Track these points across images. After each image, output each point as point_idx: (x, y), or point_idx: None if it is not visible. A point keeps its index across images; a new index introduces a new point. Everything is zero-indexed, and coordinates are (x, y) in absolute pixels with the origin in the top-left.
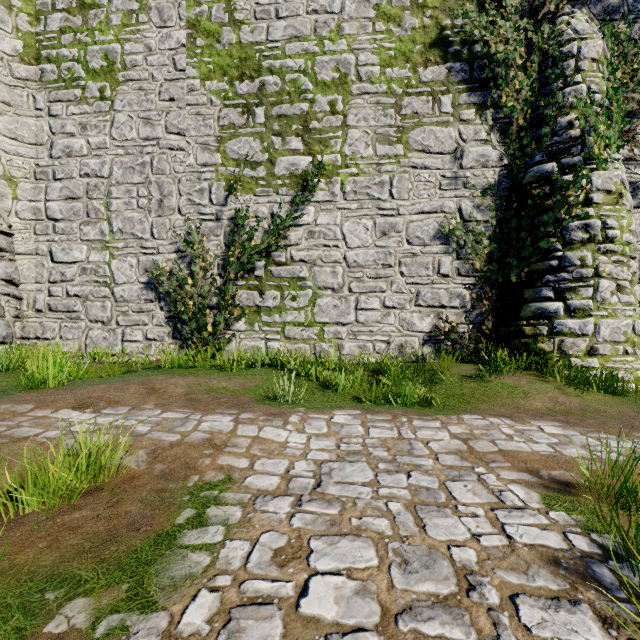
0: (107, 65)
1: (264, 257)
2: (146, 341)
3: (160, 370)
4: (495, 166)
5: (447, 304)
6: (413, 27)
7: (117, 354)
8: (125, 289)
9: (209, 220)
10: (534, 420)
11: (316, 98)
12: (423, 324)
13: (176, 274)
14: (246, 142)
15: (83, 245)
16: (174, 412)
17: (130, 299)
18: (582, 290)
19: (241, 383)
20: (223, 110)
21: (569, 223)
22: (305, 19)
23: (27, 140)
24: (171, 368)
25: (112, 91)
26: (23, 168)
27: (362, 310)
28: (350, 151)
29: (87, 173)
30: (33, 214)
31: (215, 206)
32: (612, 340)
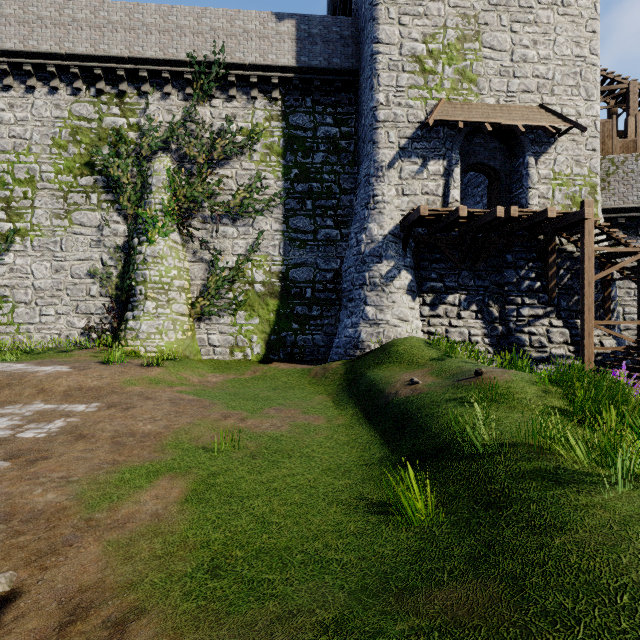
0: None
1: None
2: None
3: None
4: (122, 236)
5: (95, 312)
6: (75, 153)
7: None
8: None
9: None
10: (27, 363)
11: (15, 189)
12: (81, 324)
13: None
14: None
15: None
16: None
17: None
18: (140, 306)
19: None
20: None
21: (136, 272)
22: (8, 141)
23: None
24: None
25: None
26: None
27: (44, 315)
28: (37, 222)
29: None
30: None
31: None
32: (148, 331)
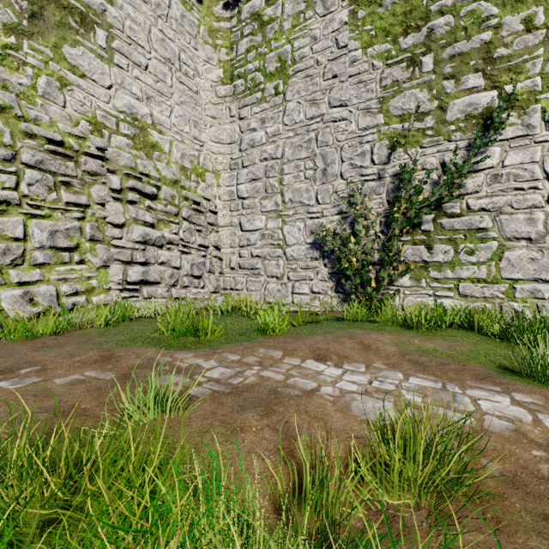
0: (280, 65)
1: (432, 210)
2: (311, 294)
3: (344, 323)
4: None
5: None
6: None
7: (295, 305)
8: (294, 249)
9: (370, 180)
10: None
11: (503, 21)
12: None
13: (340, 234)
14: (411, 95)
15: (262, 216)
16: (419, 378)
17: (298, 258)
18: None
19: (448, 346)
20: (385, 71)
21: None
22: None
23: (225, 141)
24: (352, 321)
25: (284, 86)
26: (223, 163)
27: None
28: None
29: (265, 158)
30: (229, 196)
31: (377, 166)
32: None
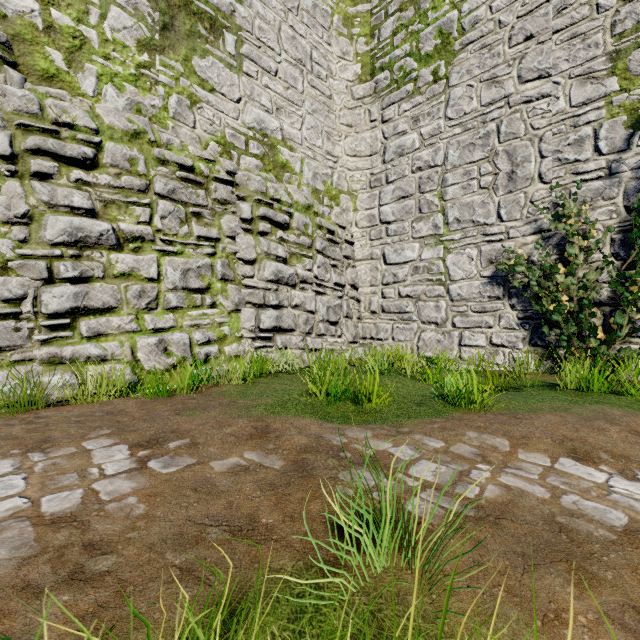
0: (441, 41)
1: None
2: (490, 347)
3: (569, 393)
4: None
5: None
6: None
7: (471, 362)
8: (462, 286)
9: (593, 179)
10: None
11: None
12: None
13: (540, 261)
14: None
15: (415, 243)
16: None
17: (469, 297)
18: None
19: None
20: (621, 9)
21: None
22: None
23: (364, 154)
24: (581, 391)
25: (446, 67)
26: (361, 180)
27: None
28: None
29: (419, 167)
30: (368, 221)
31: (605, 156)
32: None
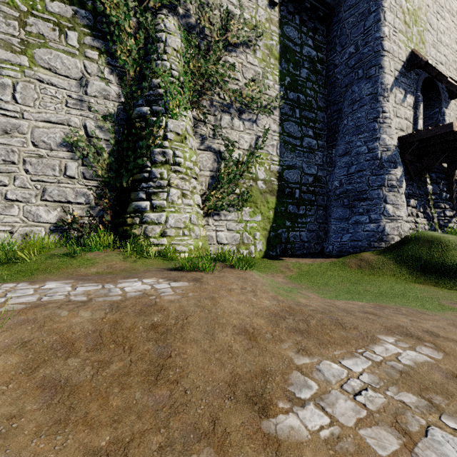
0: None
1: None
2: None
3: None
4: (115, 101)
5: (73, 200)
6: None
7: None
8: None
9: None
10: (55, 281)
11: None
12: (50, 216)
13: None
14: None
15: None
16: None
17: None
18: (161, 194)
19: None
20: None
21: (154, 149)
22: None
23: None
24: None
25: None
26: None
27: None
28: None
29: None
30: None
31: None
32: (176, 226)
